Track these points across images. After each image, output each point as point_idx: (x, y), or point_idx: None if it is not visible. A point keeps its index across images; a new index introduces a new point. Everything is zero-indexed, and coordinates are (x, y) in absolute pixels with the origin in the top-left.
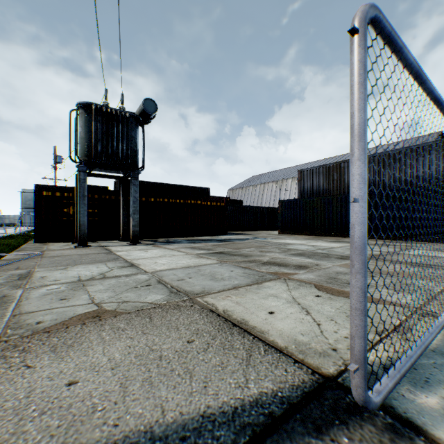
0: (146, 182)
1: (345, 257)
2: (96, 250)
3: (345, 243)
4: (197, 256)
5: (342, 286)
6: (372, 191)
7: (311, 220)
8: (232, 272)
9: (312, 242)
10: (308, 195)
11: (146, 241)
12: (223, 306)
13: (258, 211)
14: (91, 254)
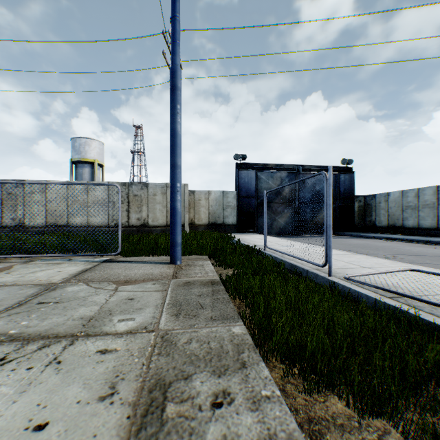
0: None
1: None
2: None
3: None
4: None
5: None
6: None
7: None
8: None
9: None
10: None
11: None
12: (64, 276)
13: None
14: None
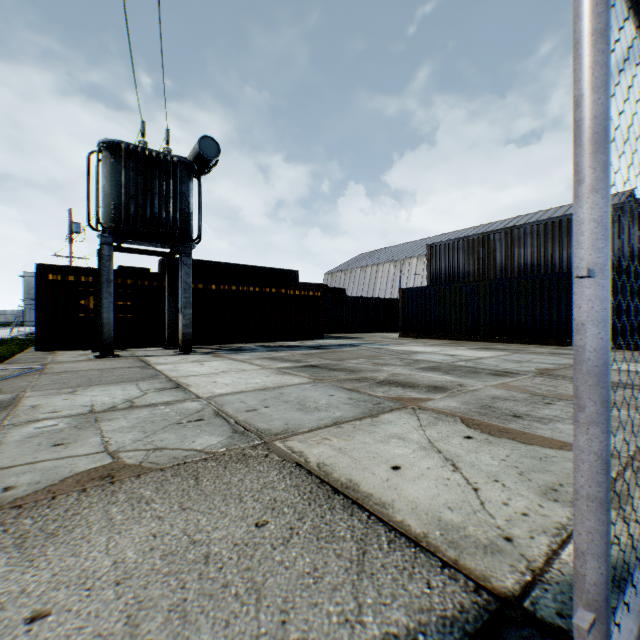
0: (206, 262)
1: (502, 373)
2: (127, 362)
3: (497, 352)
4: (278, 371)
5: (504, 421)
6: (536, 274)
7: (446, 318)
8: (331, 398)
9: (449, 350)
10: (442, 280)
11: (203, 349)
12: (318, 456)
13: (369, 305)
14: (118, 369)
